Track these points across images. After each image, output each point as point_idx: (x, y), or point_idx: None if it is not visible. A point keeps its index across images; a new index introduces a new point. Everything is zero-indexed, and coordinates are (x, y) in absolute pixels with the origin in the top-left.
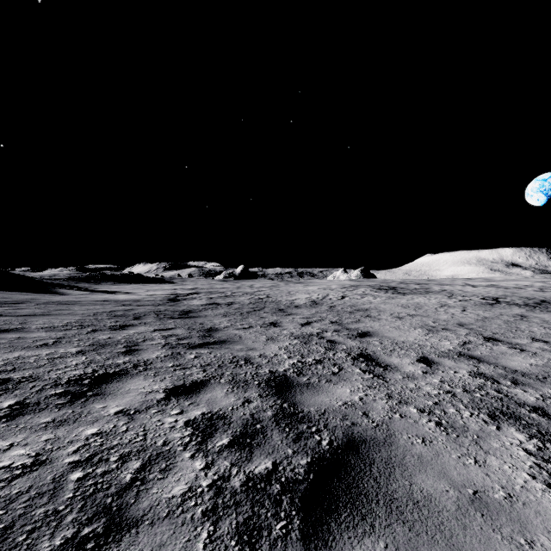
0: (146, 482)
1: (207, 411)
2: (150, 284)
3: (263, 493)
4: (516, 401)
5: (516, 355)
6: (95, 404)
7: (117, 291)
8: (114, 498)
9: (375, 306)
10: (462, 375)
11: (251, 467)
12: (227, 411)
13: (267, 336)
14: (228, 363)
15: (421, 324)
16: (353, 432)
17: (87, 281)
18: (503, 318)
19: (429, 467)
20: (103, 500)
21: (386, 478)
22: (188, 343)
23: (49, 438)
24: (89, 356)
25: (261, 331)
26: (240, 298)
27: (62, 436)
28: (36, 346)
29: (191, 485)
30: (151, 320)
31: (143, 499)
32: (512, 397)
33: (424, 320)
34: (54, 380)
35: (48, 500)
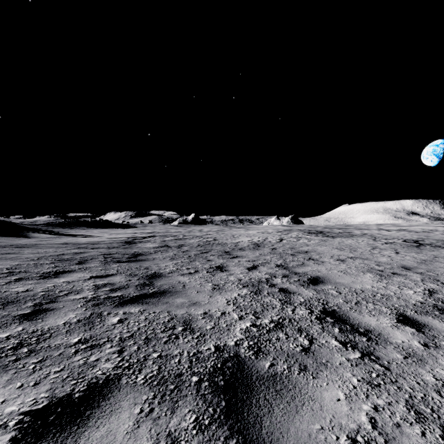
0: None
1: None
2: (116, 229)
3: None
4: None
5: None
6: None
7: (83, 234)
8: None
9: (313, 249)
10: None
11: None
12: None
13: (213, 283)
14: (160, 332)
15: (367, 267)
16: None
17: (63, 226)
18: (441, 260)
19: None
20: None
21: None
22: (121, 295)
23: None
24: None
25: (207, 277)
26: (190, 241)
27: None
28: None
29: None
30: (95, 265)
31: None
32: None
33: (367, 263)
34: None
35: None
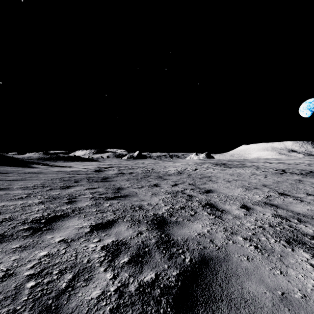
0: (75, 288)
1: (115, 239)
2: (85, 162)
3: (149, 296)
4: (301, 232)
5: (299, 204)
6: (47, 235)
7: (66, 166)
8: (53, 300)
9: (214, 175)
10: (268, 216)
11: (142, 277)
12: (127, 239)
13: (152, 192)
14: (129, 209)
15: (241, 185)
16: (204, 253)
17: (49, 160)
18: (288, 181)
19: (252, 276)
20: (46, 302)
21: (226, 284)
22: (106, 196)
23: (16, 258)
24: (46, 205)
25: (148, 189)
26: (136, 170)
27: (24, 256)
28: (15, 199)
29: (103, 290)
30: (85, 183)
31: (72, 301)
32: (299, 230)
33: (243, 183)
34: (23, 220)
35: (10, 302)
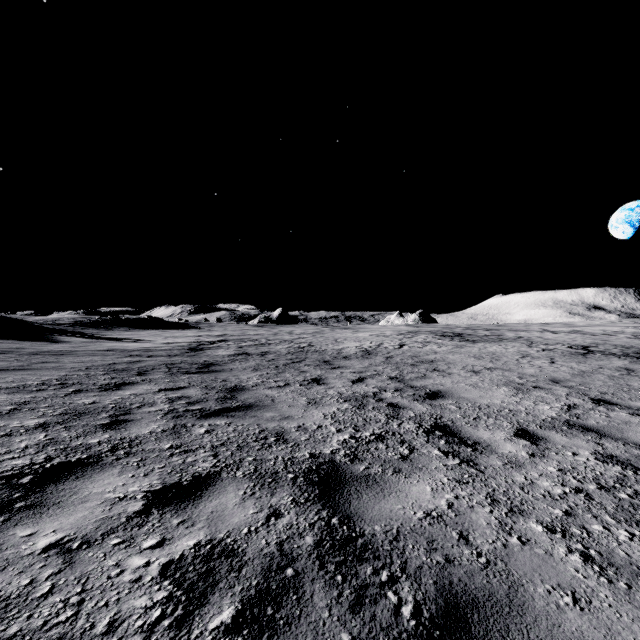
0: None
1: (206, 538)
2: (171, 330)
3: None
4: None
5: None
6: (19, 527)
7: (129, 338)
8: None
9: (442, 357)
10: (586, 459)
11: None
12: (240, 536)
13: (308, 397)
14: (252, 442)
15: (504, 380)
16: (451, 581)
17: (96, 326)
18: (605, 372)
19: None
20: None
21: None
22: (201, 409)
23: None
24: (50, 433)
25: (300, 391)
26: (276, 347)
27: None
28: None
29: None
30: (160, 376)
31: None
32: None
33: (506, 375)
34: None
35: None
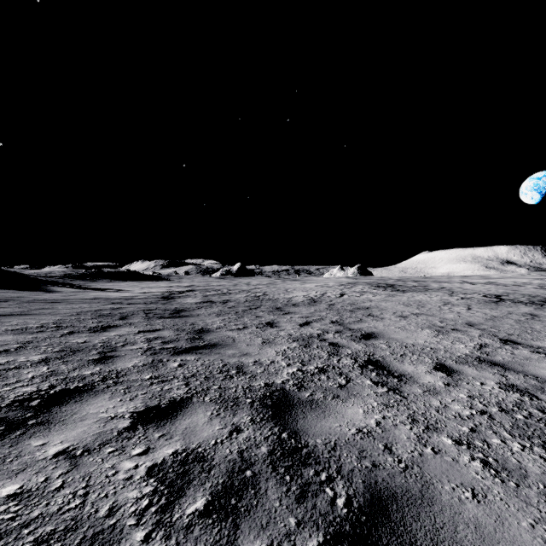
0: None
1: (182, 447)
2: (146, 281)
3: None
4: None
5: (544, 362)
6: (33, 439)
7: (111, 288)
8: None
9: (376, 305)
10: (492, 388)
11: None
12: (208, 447)
13: (263, 338)
14: (217, 373)
15: (428, 323)
16: (376, 481)
17: (83, 278)
18: (513, 317)
19: None
20: None
21: None
22: (174, 347)
23: None
24: (51, 366)
25: (256, 333)
26: (236, 295)
27: None
28: None
29: None
30: (139, 320)
31: None
32: None
33: (430, 320)
34: None
35: None
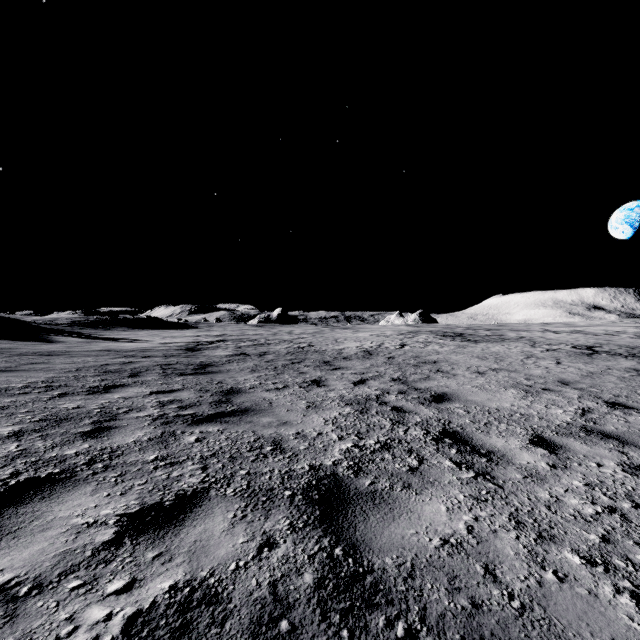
0: None
1: (185, 577)
2: (169, 330)
3: None
4: None
5: None
6: None
7: (126, 338)
8: None
9: (445, 358)
10: (613, 472)
11: None
12: (225, 575)
13: (307, 401)
14: (246, 451)
15: (511, 382)
16: (482, 635)
17: (94, 326)
18: (614, 373)
19: None
20: None
21: None
22: (193, 413)
23: None
24: (23, 443)
25: (299, 394)
26: (276, 347)
27: None
28: None
29: None
30: (153, 378)
31: None
32: None
33: (513, 377)
34: None
35: None
